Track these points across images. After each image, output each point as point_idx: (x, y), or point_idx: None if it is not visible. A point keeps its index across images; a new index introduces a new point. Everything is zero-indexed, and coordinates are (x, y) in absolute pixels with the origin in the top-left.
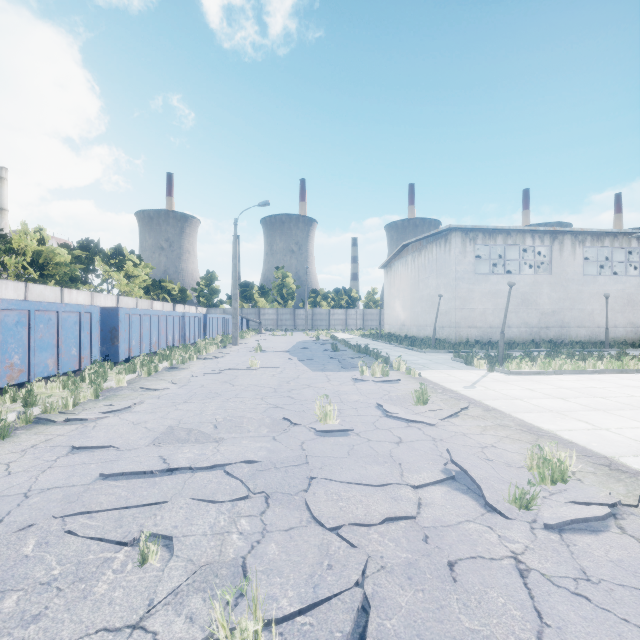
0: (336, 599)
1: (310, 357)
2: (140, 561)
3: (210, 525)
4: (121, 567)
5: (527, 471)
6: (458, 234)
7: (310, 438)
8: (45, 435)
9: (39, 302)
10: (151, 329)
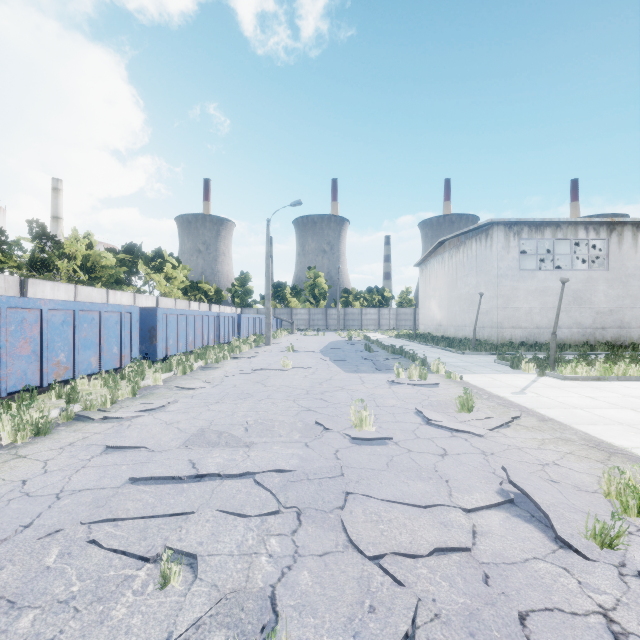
0: None
1: (343, 358)
2: (161, 583)
3: (237, 543)
4: (142, 588)
5: (603, 497)
6: (501, 228)
7: (345, 446)
8: (83, 433)
9: (83, 302)
10: (187, 329)
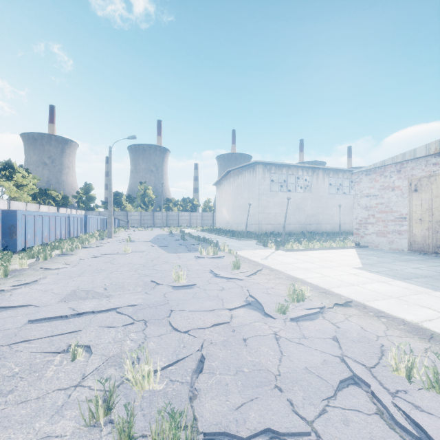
0: (188, 357)
1: (166, 244)
2: (72, 358)
3: (112, 338)
4: (59, 363)
5: (287, 298)
6: (261, 166)
7: (169, 291)
8: None
9: None
10: (43, 226)
